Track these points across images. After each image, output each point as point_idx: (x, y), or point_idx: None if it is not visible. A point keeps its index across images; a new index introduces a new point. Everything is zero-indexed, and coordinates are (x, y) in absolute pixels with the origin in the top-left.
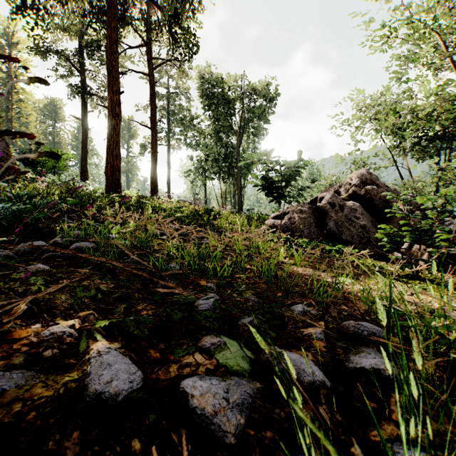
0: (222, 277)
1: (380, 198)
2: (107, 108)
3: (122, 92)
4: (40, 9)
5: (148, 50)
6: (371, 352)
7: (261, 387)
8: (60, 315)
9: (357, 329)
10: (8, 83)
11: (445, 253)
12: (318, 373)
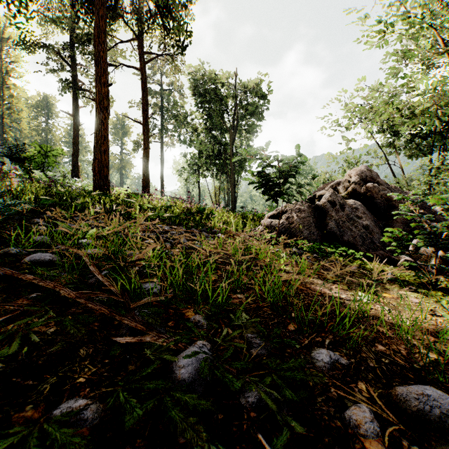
0: (215, 305)
1: (381, 196)
2: (95, 101)
3: (111, 84)
4: None
5: (140, 44)
6: None
7: None
8: None
9: (422, 404)
10: None
11: None
12: None
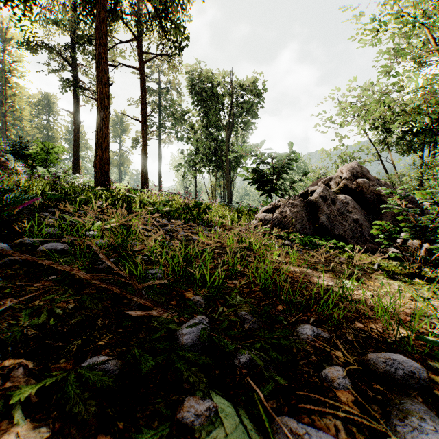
0: (212, 287)
1: (371, 191)
2: (96, 100)
3: (111, 84)
4: None
5: (139, 45)
6: (423, 414)
7: None
8: None
9: (389, 367)
10: (2, 77)
11: None
12: None
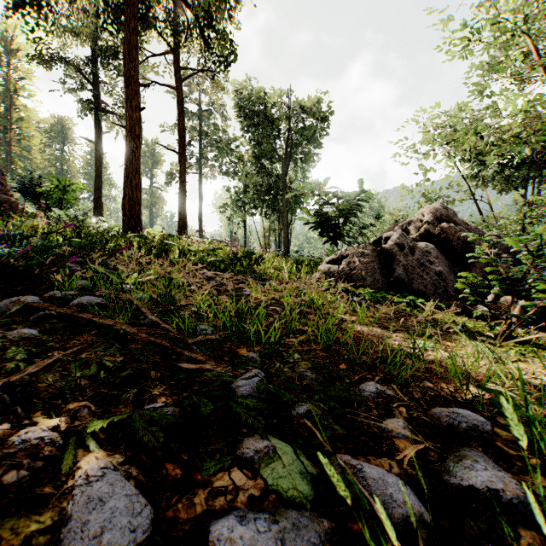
0: (268, 344)
1: (458, 238)
2: (125, 128)
3: (143, 108)
4: (42, 6)
5: (175, 59)
6: (478, 458)
7: (331, 526)
8: (42, 407)
9: (452, 420)
10: (7, 98)
11: (540, 306)
12: (412, 501)
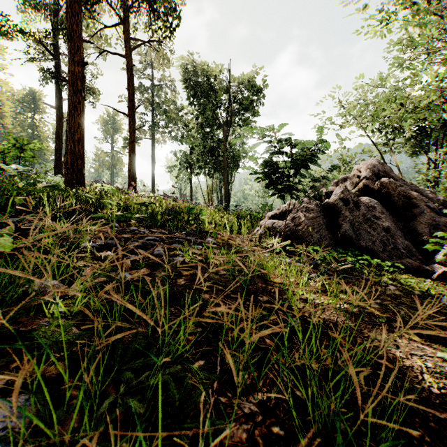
0: None
1: (398, 193)
2: (68, 83)
3: (86, 63)
4: None
5: (125, 29)
6: None
7: None
8: None
9: None
10: None
11: None
12: None
